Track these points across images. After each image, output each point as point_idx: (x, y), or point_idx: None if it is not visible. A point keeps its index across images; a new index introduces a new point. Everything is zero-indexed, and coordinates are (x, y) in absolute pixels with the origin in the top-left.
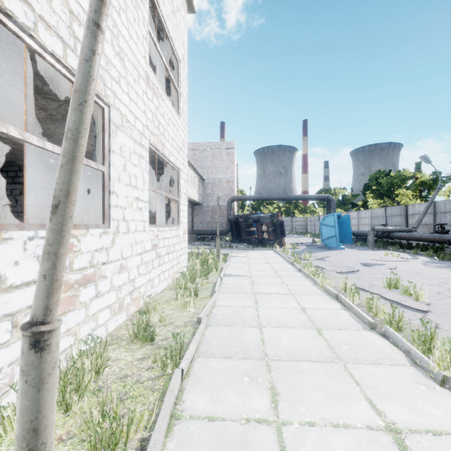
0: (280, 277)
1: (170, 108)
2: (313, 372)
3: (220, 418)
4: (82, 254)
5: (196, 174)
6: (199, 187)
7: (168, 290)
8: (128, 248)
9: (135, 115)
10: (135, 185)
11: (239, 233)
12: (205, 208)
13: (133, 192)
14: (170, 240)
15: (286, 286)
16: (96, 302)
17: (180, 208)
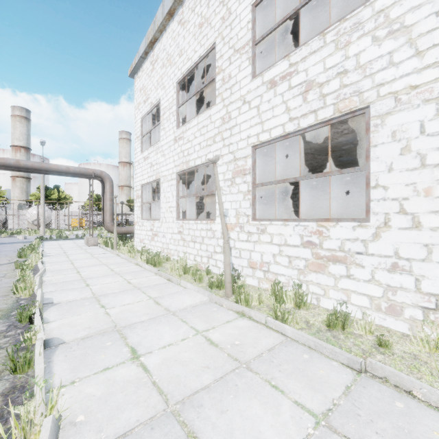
0: None
1: None
2: (197, 373)
3: (225, 323)
4: (331, 239)
5: None
6: None
7: None
8: (416, 248)
9: None
10: None
11: None
12: None
13: (434, 172)
14: None
15: None
16: (348, 282)
17: None
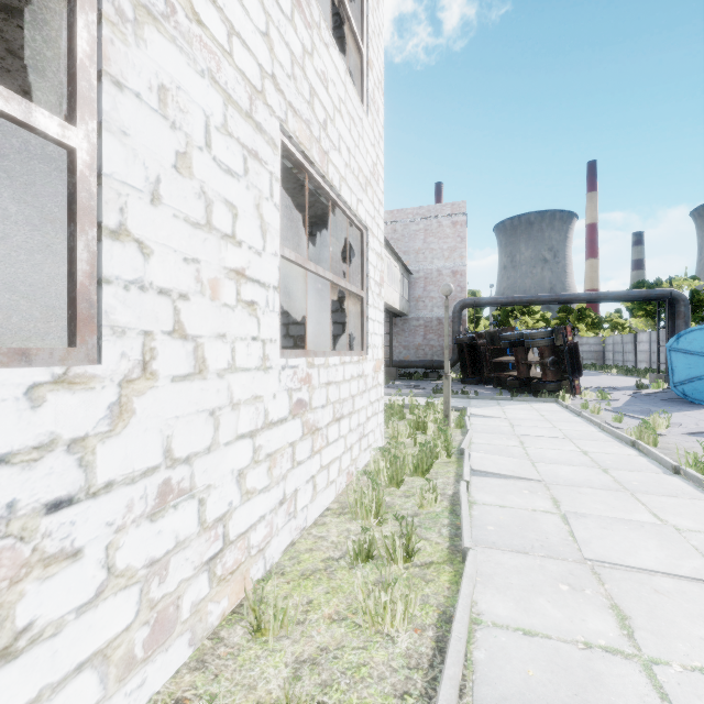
0: (633, 494)
1: (344, 76)
2: None
3: None
4: None
5: (398, 262)
6: (402, 286)
7: (336, 516)
8: (199, 424)
9: (230, 23)
10: (230, 232)
11: (478, 367)
12: (412, 323)
13: (221, 250)
14: (342, 387)
15: (684, 539)
16: (2, 682)
17: (367, 315)
